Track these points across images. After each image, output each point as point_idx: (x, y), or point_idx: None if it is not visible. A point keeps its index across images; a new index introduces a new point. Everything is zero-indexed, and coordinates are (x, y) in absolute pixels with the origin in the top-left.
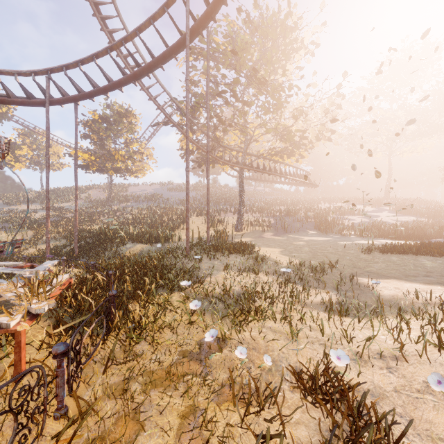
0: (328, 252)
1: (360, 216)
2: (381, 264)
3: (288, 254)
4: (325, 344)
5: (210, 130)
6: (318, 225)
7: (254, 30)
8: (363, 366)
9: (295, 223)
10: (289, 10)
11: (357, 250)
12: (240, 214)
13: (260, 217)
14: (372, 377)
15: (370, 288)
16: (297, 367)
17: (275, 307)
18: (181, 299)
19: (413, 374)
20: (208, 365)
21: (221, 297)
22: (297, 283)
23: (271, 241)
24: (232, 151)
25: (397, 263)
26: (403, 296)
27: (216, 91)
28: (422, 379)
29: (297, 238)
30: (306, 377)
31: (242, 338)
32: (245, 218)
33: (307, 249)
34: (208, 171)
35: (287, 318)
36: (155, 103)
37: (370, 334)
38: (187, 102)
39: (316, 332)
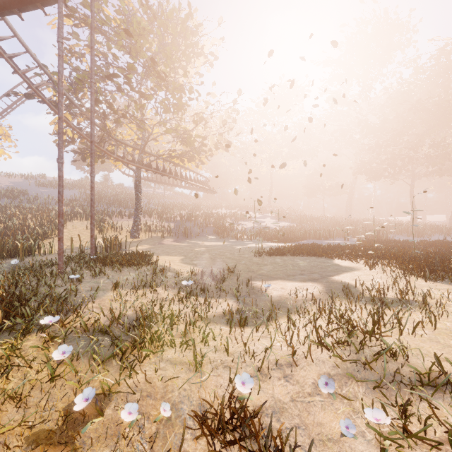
0: (226, 258)
1: (250, 221)
2: (269, 266)
3: (189, 262)
4: (230, 369)
5: (98, 118)
6: (217, 230)
7: (153, 18)
8: (264, 381)
9: (195, 228)
10: (190, 12)
11: (250, 253)
12: (136, 219)
13: (160, 222)
14: (272, 391)
15: (263, 291)
16: (201, 404)
17: (176, 329)
18: (40, 345)
19: (305, 378)
20: (79, 443)
21: (106, 329)
22: (199, 295)
23: (172, 247)
24: (127, 147)
25: (280, 265)
26: (287, 295)
27: (106, 72)
28: (311, 381)
29: (198, 243)
30: (211, 414)
31: (133, 385)
32: (142, 223)
33: (208, 255)
34: (93, 165)
35: (189, 342)
36: (11, 63)
37: (268, 343)
38: (60, 71)
39: (219, 353)
